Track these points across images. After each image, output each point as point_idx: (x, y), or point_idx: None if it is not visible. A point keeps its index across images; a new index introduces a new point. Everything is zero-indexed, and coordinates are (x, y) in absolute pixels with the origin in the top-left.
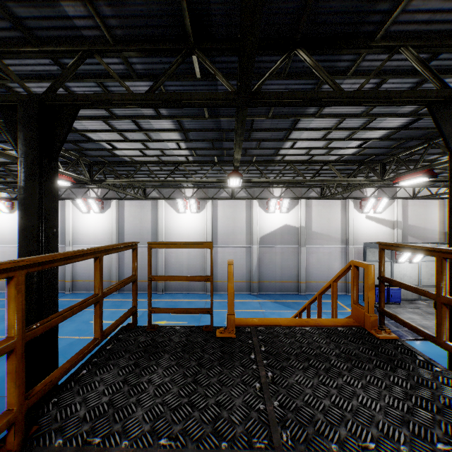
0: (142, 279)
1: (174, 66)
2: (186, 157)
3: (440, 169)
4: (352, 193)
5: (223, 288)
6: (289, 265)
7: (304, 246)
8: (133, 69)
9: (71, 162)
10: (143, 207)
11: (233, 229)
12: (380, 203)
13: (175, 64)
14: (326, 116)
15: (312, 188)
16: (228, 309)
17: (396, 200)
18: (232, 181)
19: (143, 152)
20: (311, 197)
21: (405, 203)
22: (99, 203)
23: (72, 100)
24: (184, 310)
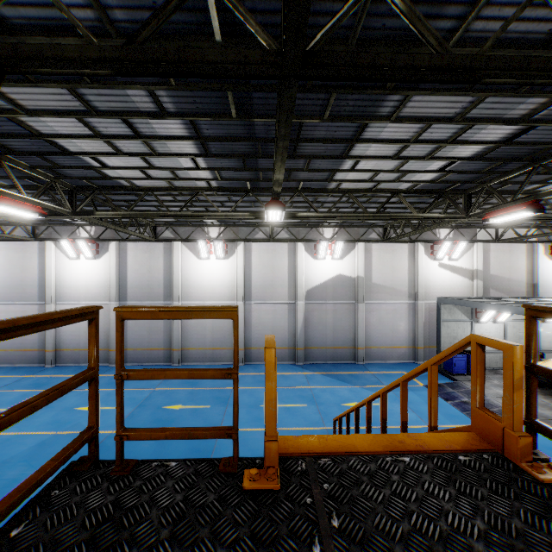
0: (151, 346)
1: (174, 3)
2: (208, 182)
3: None
4: (422, 234)
5: (259, 357)
6: (344, 327)
7: (363, 302)
8: (111, 20)
9: (42, 186)
10: (152, 251)
11: (272, 280)
12: (457, 247)
13: (175, 1)
14: (405, 120)
15: (372, 228)
16: (266, 430)
17: (476, 243)
18: (270, 215)
19: (146, 173)
20: (371, 239)
21: (487, 248)
22: (93, 246)
23: None
24: (185, 433)
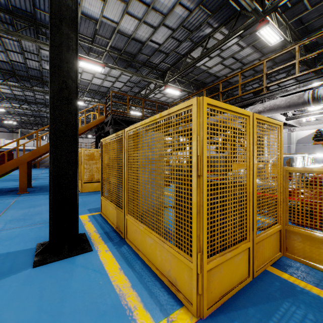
0: None
1: None
2: None
3: None
4: None
5: None
6: None
7: None
8: None
9: None
10: None
11: None
12: None
13: None
14: None
15: None
16: None
17: None
18: None
19: None
20: None
21: None
22: None
23: None
24: None
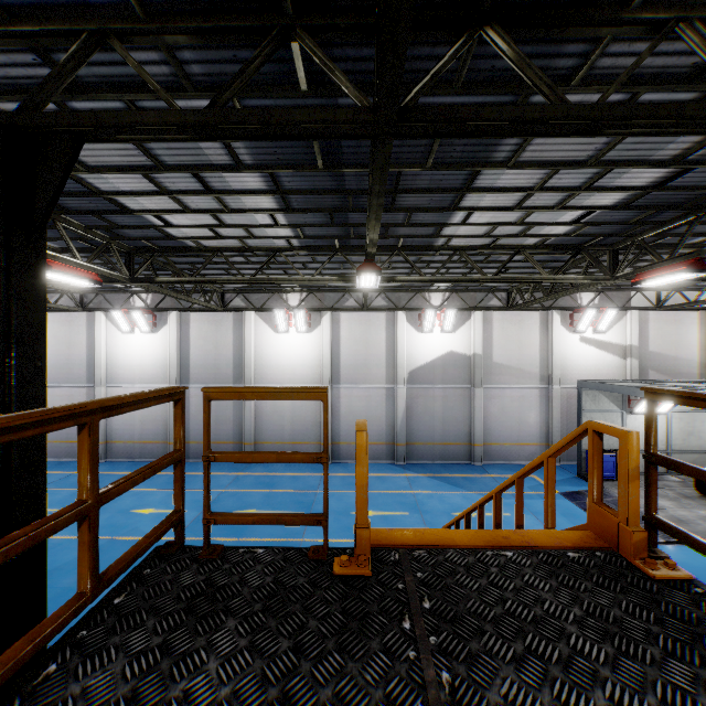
0: (218, 439)
1: (258, 60)
2: (288, 240)
3: (705, 260)
4: (558, 300)
5: (349, 454)
6: (456, 418)
7: (481, 387)
8: (187, 74)
9: (97, 249)
10: (219, 323)
11: (365, 358)
12: (603, 316)
13: (259, 57)
14: (526, 166)
15: (493, 293)
16: (357, 517)
17: (629, 311)
18: (363, 280)
19: (216, 232)
20: (492, 307)
21: (644, 317)
22: (150, 317)
23: (69, 124)
24: (273, 518)
